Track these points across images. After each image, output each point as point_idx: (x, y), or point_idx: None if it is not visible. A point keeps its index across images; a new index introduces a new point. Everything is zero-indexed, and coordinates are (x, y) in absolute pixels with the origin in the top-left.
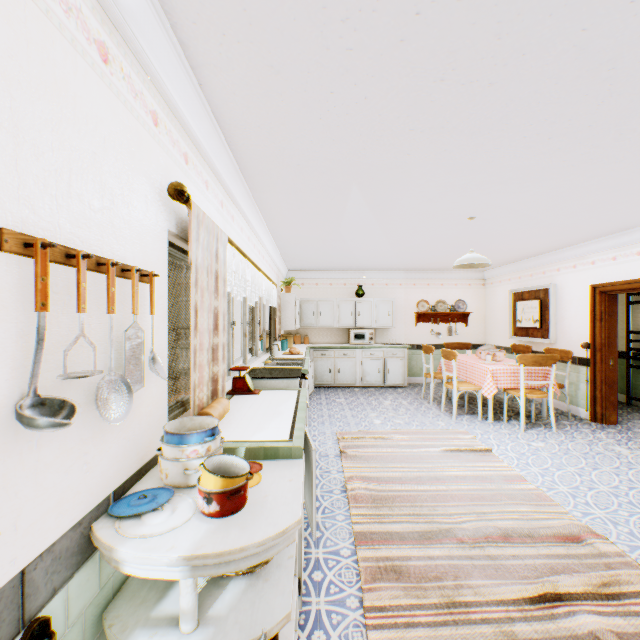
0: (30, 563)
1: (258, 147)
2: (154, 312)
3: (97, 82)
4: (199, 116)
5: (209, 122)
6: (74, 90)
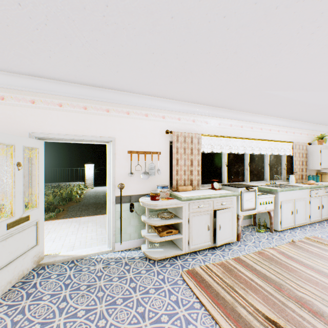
0: (132, 195)
1: (207, 101)
2: (159, 160)
3: (145, 121)
4: (181, 106)
5: (186, 105)
6: (139, 126)
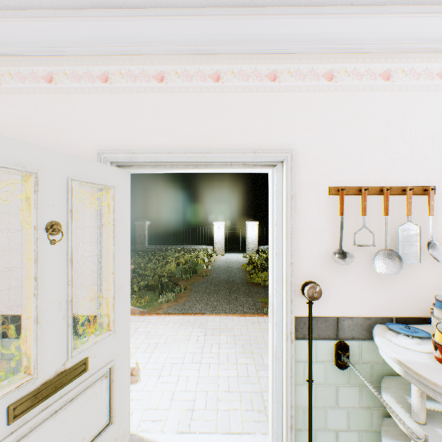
0: (340, 316)
1: None
2: (431, 214)
3: (380, 95)
4: None
5: None
6: (364, 111)
